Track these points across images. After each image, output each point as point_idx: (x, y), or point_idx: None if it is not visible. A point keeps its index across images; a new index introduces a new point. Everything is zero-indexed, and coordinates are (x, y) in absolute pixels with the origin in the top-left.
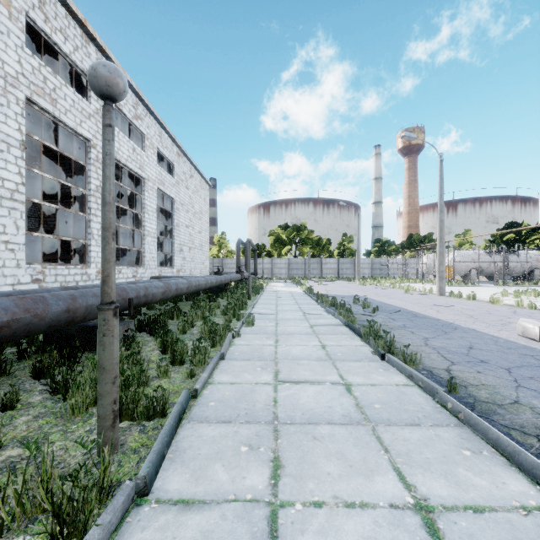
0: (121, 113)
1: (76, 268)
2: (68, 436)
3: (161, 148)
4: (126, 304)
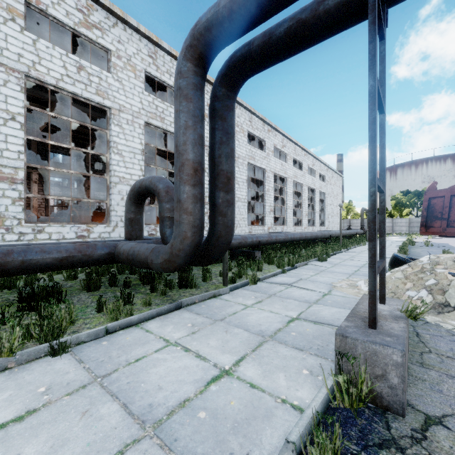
0: (309, 167)
1: (300, 227)
2: None
3: (320, 172)
4: (329, 236)
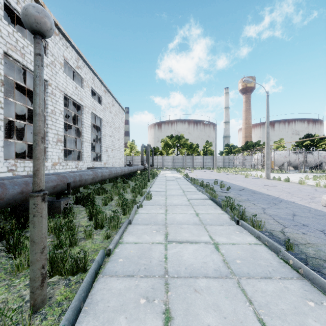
0: (68, 64)
1: None
2: (11, 290)
3: (94, 87)
4: (66, 186)
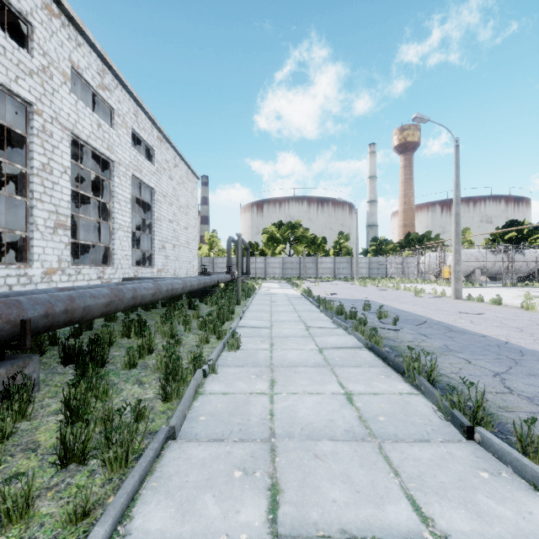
0: (82, 79)
1: (8, 268)
2: None
3: (137, 129)
4: (19, 329)
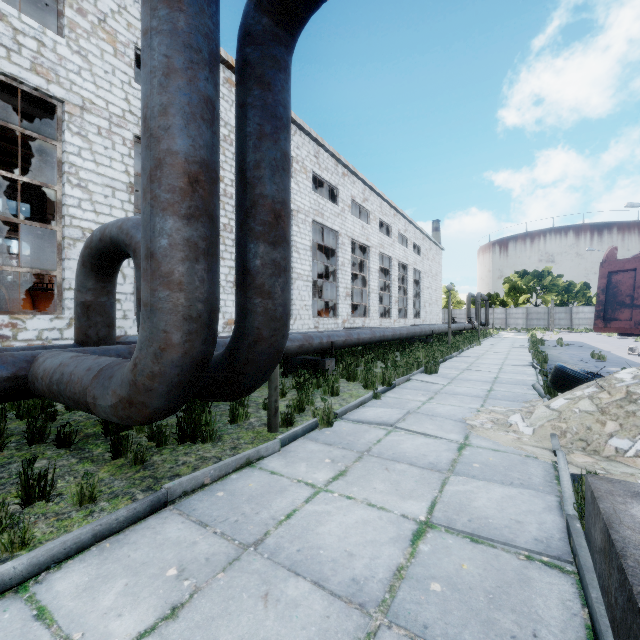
0: (400, 233)
1: (388, 320)
2: None
3: (415, 241)
4: (431, 332)
